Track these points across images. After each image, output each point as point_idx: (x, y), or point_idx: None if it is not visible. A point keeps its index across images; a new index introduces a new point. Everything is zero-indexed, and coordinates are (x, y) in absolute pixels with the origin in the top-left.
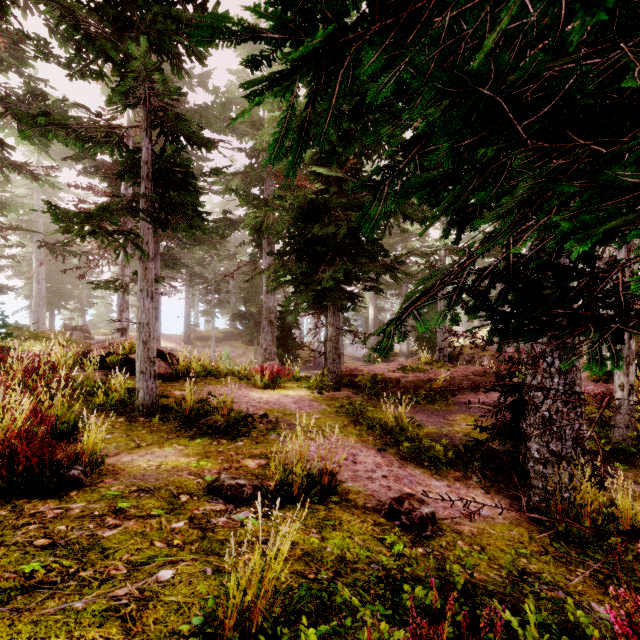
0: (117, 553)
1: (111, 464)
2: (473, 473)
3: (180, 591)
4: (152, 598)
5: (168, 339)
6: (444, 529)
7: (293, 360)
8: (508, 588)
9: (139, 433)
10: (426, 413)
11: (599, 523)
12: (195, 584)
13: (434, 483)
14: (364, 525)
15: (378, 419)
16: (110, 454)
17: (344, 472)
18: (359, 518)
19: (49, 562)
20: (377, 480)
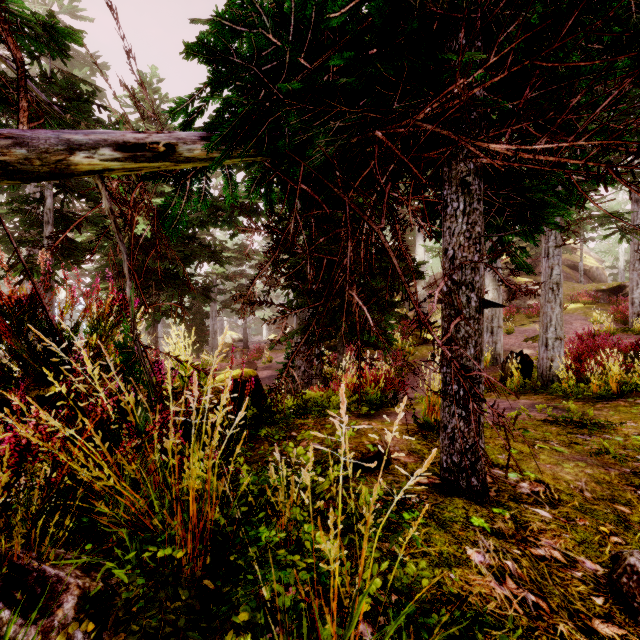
0: None
1: None
2: None
3: None
4: None
5: None
6: None
7: None
8: None
9: None
10: None
11: None
12: None
13: None
14: None
15: None
16: None
17: None
18: None
19: None
20: None
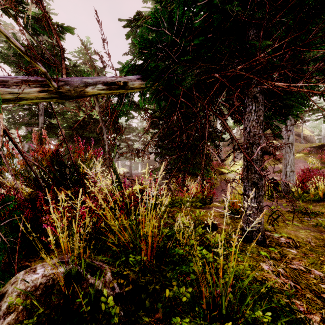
0: None
1: None
2: None
3: None
4: None
5: None
6: None
7: None
8: None
9: None
10: None
11: None
12: None
13: None
14: None
15: None
16: None
17: None
18: None
19: None
20: None
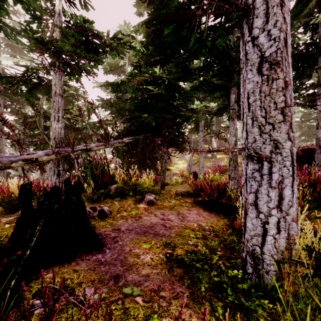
0: None
1: None
2: None
3: None
4: None
5: None
6: None
7: None
8: None
9: None
10: None
11: None
12: None
13: None
14: None
15: None
16: None
17: None
18: None
19: None
20: None
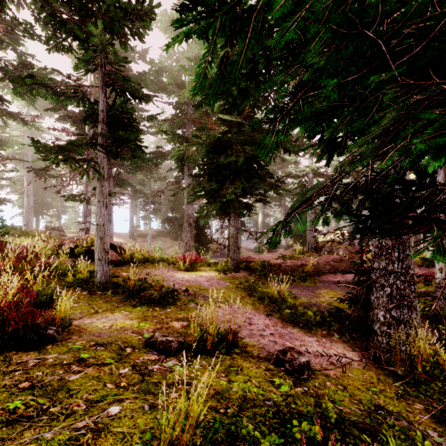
0: (79, 393)
1: (77, 325)
2: (334, 331)
3: (125, 423)
4: (104, 429)
5: (118, 236)
6: (316, 373)
7: (205, 251)
8: (368, 420)
9: (97, 303)
10: (300, 288)
11: (427, 368)
12: (136, 418)
13: (307, 339)
14: (259, 370)
15: (266, 293)
16: (76, 318)
17: (243, 331)
18: (255, 365)
19: (28, 400)
20: (266, 337)
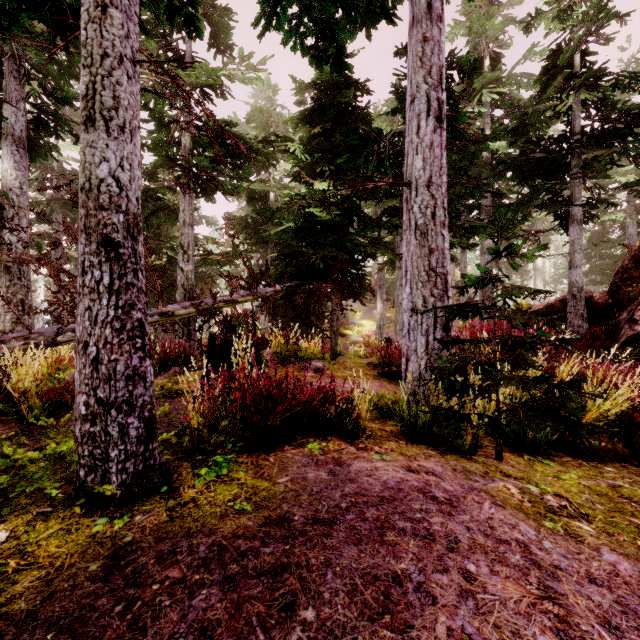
0: None
1: None
2: None
3: None
4: None
5: None
6: None
7: None
8: None
9: None
10: None
11: None
12: None
13: None
14: None
15: None
16: None
17: None
18: None
19: None
20: None
